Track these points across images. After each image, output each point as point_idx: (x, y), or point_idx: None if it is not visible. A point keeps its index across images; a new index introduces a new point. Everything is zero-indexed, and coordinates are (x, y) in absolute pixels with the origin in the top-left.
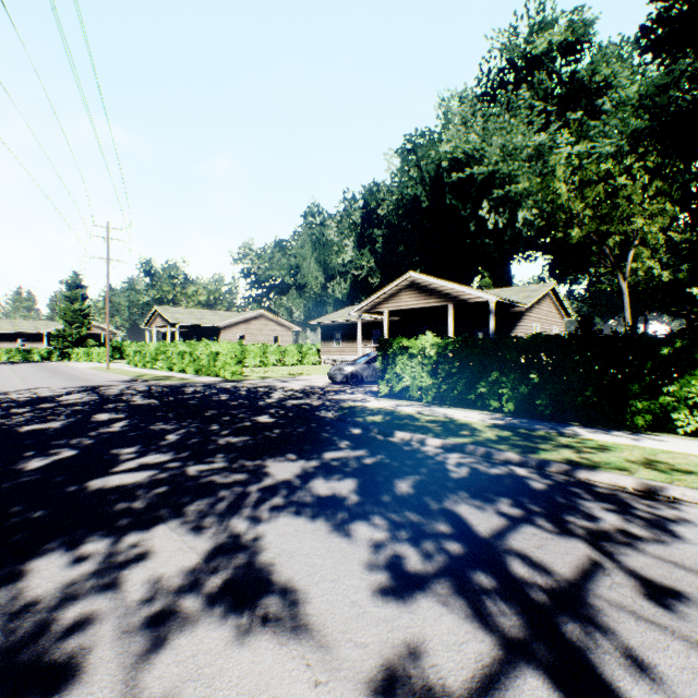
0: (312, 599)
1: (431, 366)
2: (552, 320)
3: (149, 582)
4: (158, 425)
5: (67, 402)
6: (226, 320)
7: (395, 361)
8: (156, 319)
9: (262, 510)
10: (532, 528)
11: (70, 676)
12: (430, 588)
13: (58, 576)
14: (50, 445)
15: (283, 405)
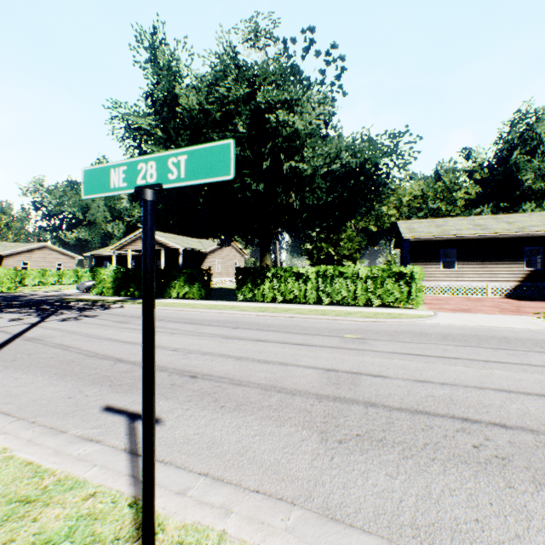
0: (6, 317)
1: (114, 281)
2: (234, 257)
3: None
4: None
5: None
6: (9, 249)
7: (99, 278)
8: None
9: (0, 313)
10: (74, 311)
11: None
12: (34, 315)
13: None
14: None
15: (32, 299)
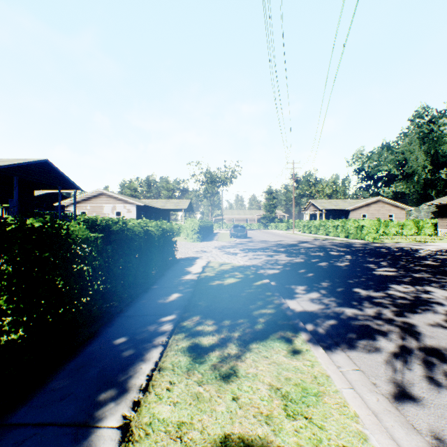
0: None
1: None
2: None
3: (443, 296)
4: (367, 259)
5: (306, 247)
6: (352, 205)
7: None
8: (309, 207)
9: None
10: None
11: (442, 304)
12: None
13: (404, 289)
14: (333, 260)
15: (434, 257)
